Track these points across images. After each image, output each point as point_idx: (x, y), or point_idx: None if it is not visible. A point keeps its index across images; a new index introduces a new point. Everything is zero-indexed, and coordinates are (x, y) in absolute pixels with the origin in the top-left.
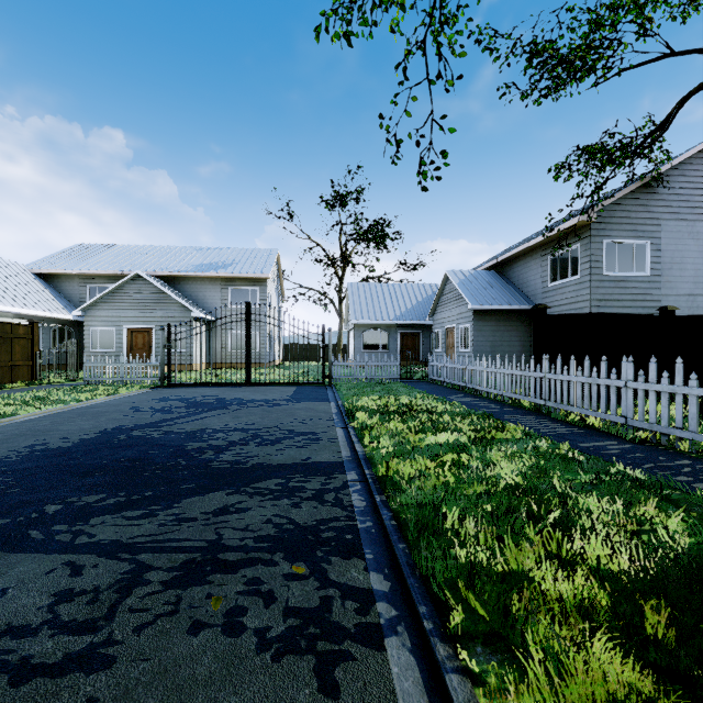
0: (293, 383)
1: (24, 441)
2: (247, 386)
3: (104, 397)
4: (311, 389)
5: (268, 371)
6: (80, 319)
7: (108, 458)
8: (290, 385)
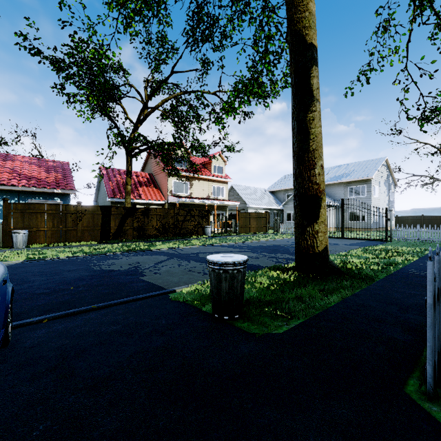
0: (367, 239)
1: (259, 244)
2: (341, 239)
3: (283, 238)
4: (372, 242)
5: (366, 233)
6: (283, 208)
7: (271, 248)
8: (367, 240)
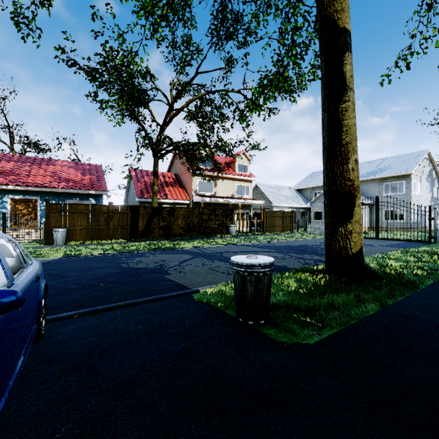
0: (406, 240)
1: (285, 244)
2: (376, 239)
3: (310, 238)
4: (412, 243)
5: (405, 233)
6: (310, 206)
7: (298, 248)
8: (406, 241)
